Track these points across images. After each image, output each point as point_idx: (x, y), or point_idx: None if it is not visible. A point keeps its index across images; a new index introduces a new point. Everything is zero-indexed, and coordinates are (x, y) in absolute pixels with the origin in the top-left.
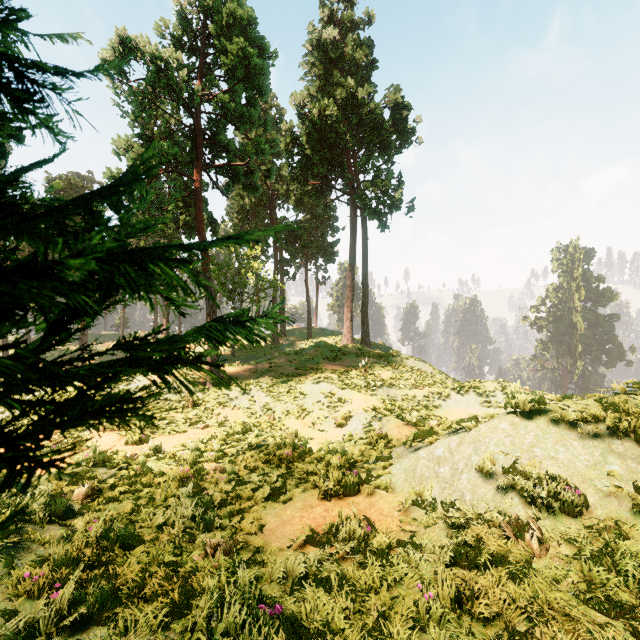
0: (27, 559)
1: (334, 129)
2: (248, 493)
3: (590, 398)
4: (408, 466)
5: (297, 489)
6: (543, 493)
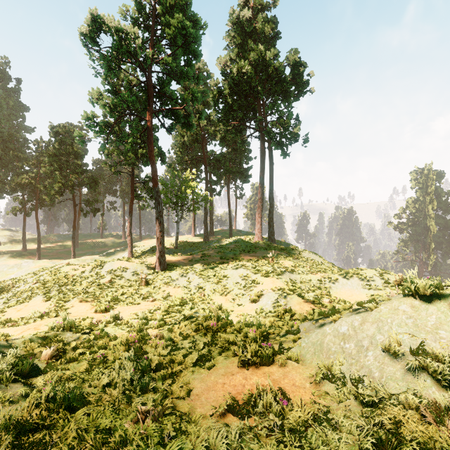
0: None
1: (248, 83)
2: (180, 358)
3: None
4: (315, 340)
5: (220, 356)
6: None
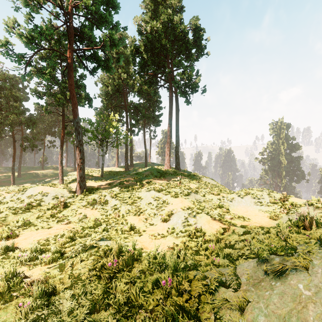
0: None
1: (160, 42)
2: None
3: None
4: (285, 313)
5: None
6: None
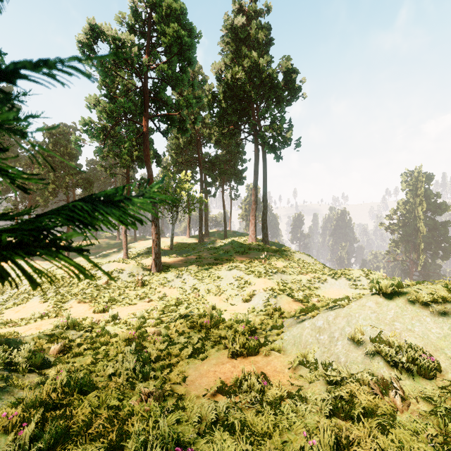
0: (7, 401)
1: (242, 88)
2: (176, 351)
3: (438, 283)
4: (296, 334)
5: (212, 349)
6: (403, 359)
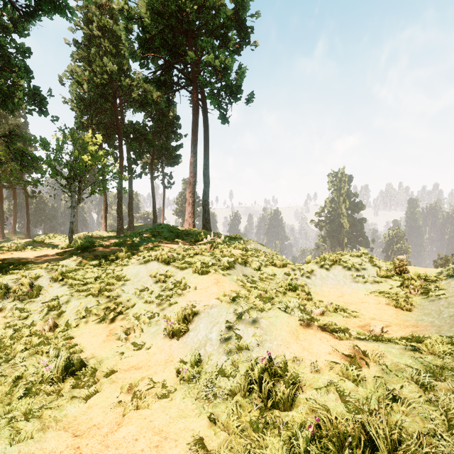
0: None
1: (175, 2)
2: None
3: None
4: None
5: None
6: None
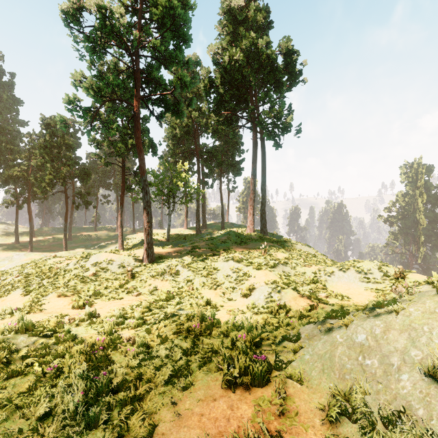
0: None
1: (240, 72)
2: (150, 372)
3: None
4: (323, 352)
5: (200, 371)
6: None
